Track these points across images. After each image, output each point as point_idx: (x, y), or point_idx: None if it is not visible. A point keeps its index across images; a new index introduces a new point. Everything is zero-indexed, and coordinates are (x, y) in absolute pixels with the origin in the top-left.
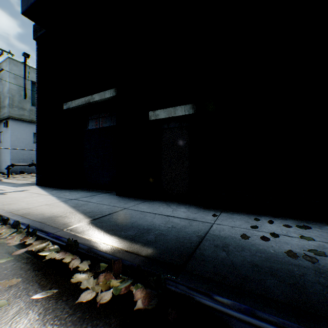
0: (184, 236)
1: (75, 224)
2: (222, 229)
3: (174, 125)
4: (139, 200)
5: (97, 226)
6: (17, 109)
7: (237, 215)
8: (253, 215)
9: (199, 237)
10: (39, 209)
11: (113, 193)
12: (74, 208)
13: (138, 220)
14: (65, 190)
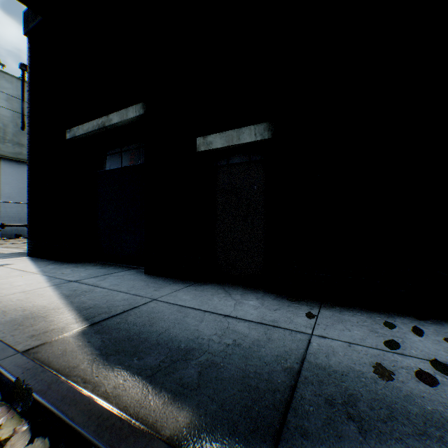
0: (258, 368)
1: (51, 337)
2: (331, 351)
3: (238, 160)
4: (180, 283)
5: (90, 343)
6: (11, 145)
7: (350, 314)
8: (379, 314)
9: (288, 373)
10: (4, 302)
11: (140, 271)
12: (65, 300)
13: (172, 326)
14: (68, 264)
